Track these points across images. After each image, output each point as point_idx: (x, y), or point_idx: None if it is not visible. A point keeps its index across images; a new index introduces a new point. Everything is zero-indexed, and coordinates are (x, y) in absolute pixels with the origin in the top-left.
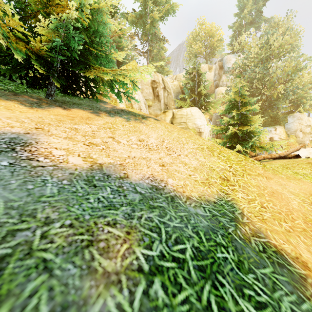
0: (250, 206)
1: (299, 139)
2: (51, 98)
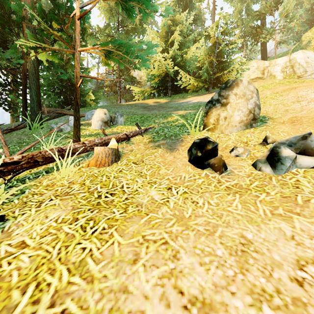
0: None
1: None
2: (210, 92)
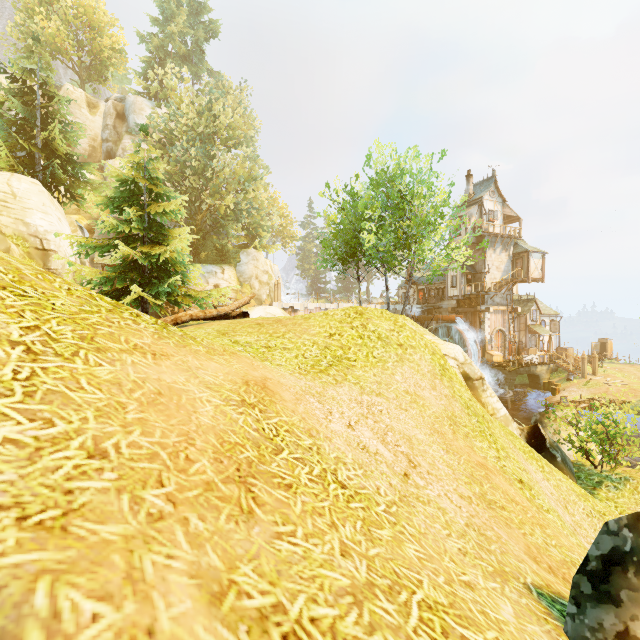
0: (32, 470)
1: (255, 292)
2: None
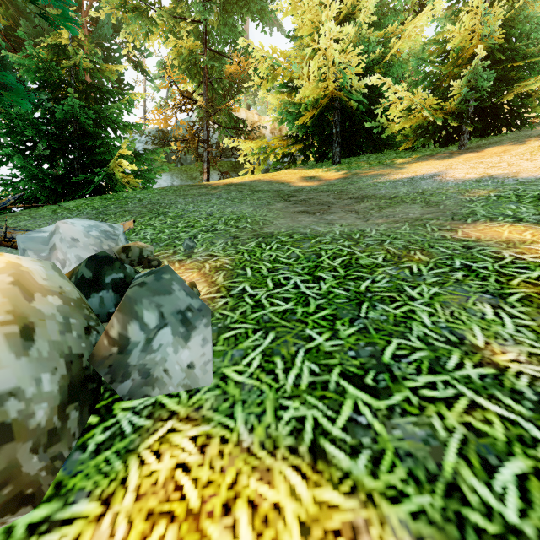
0: None
1: None
2: (464, 148)
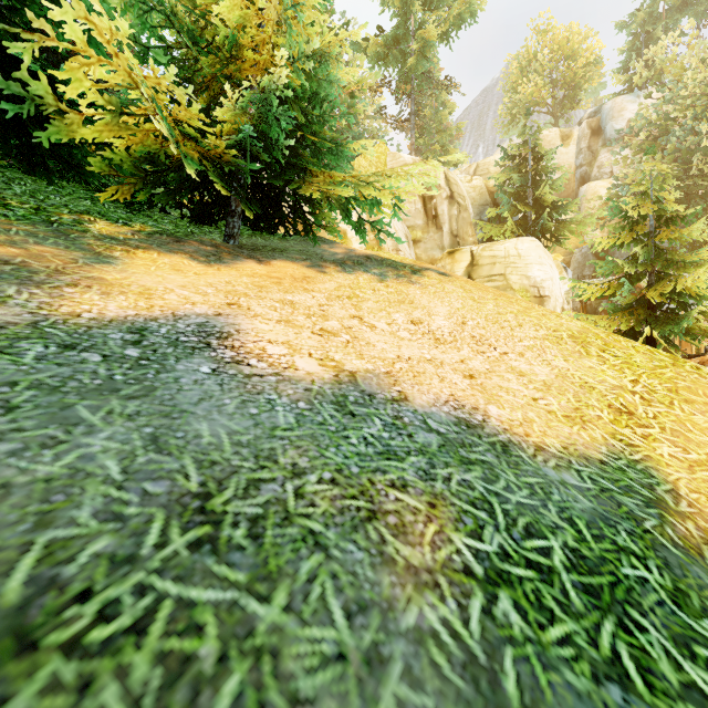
0: (696, 477)
1: None
2: (234, 241)
